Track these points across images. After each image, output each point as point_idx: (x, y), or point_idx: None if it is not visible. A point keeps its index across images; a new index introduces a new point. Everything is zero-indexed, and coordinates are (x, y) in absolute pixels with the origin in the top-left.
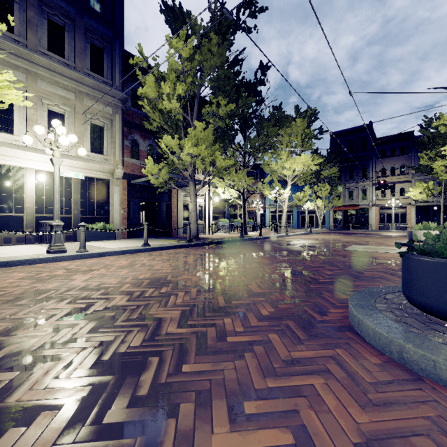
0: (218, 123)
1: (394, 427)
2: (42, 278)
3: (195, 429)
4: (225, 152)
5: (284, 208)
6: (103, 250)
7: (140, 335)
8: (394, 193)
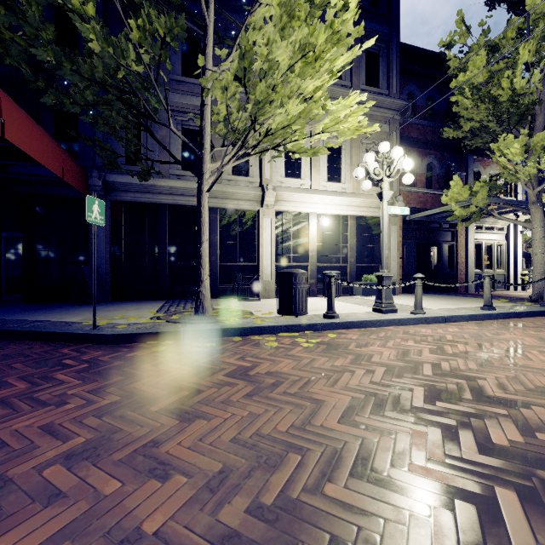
0: None
1: None
2: (467, 356)
3: None
4: None
5: None
6: (436, 312)
7: None
8: None
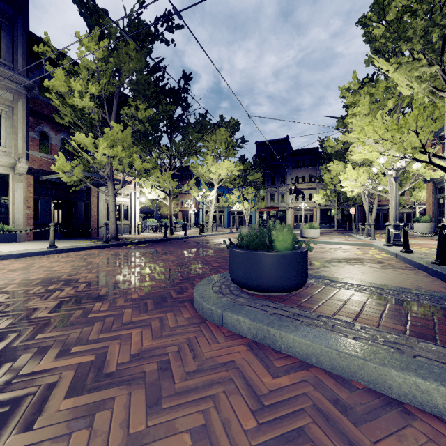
0: (138, 126)
1: (164, 344)
2: None
3: (27, 364)
4: (150, 153)
5: (211, 209)
6: None
7: (7, 321)
8: (305, 197)
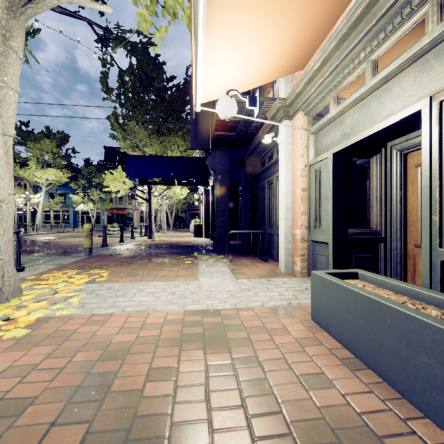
0: None
1: None
2: None
3: None
4: None
5: (38, 210)
6: None
7: None
8: None
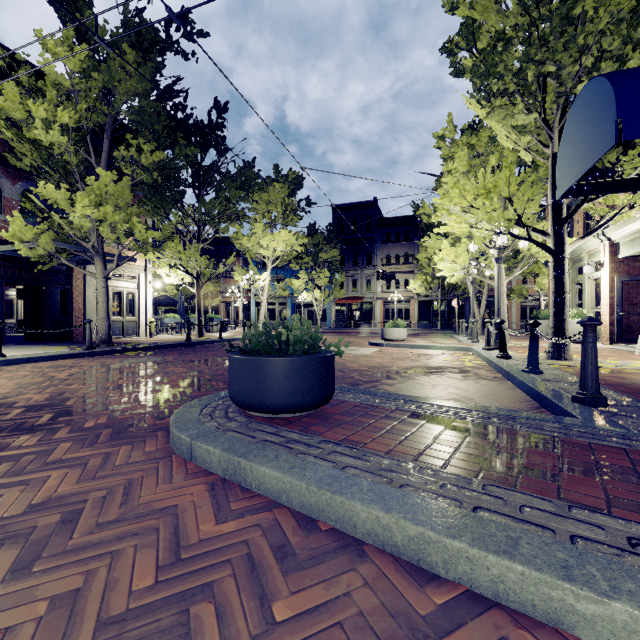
0: (141, 175)
1: (90, 489)
2: None
3: None
4: (167, 216)
5: (263, 300)
6: None
7: None
8: (399, 284)
